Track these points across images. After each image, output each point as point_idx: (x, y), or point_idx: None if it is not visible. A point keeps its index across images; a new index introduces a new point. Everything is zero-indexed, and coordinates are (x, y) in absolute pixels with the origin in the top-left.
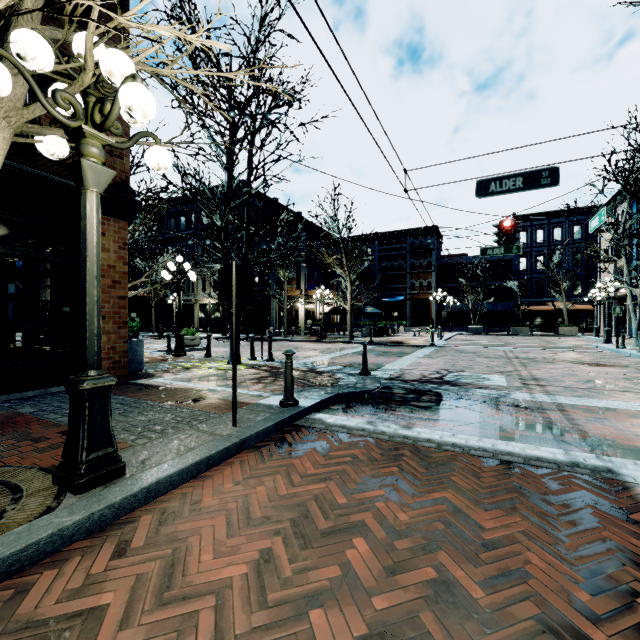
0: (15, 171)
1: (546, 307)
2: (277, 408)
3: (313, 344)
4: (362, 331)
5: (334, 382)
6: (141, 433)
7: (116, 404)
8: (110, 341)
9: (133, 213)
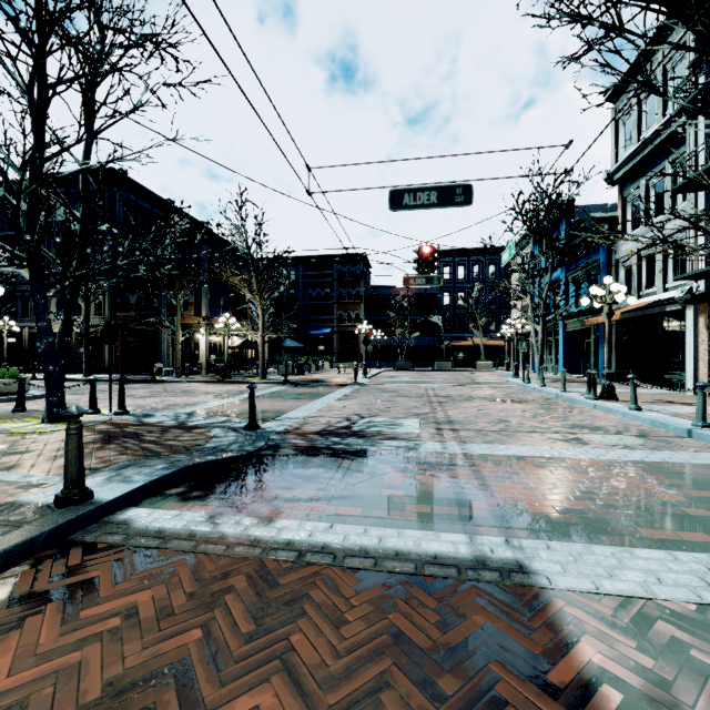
0: None
1: (466, 342)
2: (44, 511)
3: (212, 386)
4: (279, 368)
5: (201, 443)
6: None
7: None
8: None
9: None
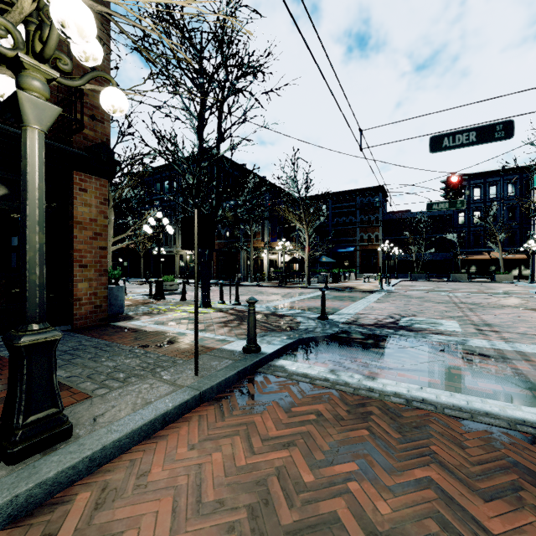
0: (2, 132)
1: (482, 256)
2: (240, 354)
3: (275, 289)
4: (318, 278)
5: (295, 326)
6: (103, 381)
7: (90, 347)
8: (92, 287)
9: (113, 172)
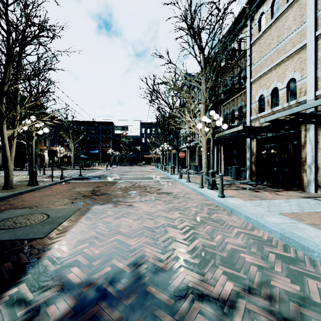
0: None
1: (150, 156)
2: (59, 180)
3: (56, 170)
4: (79, 165)
5: (71, 177)
6: None
7: None
8: None
9: None
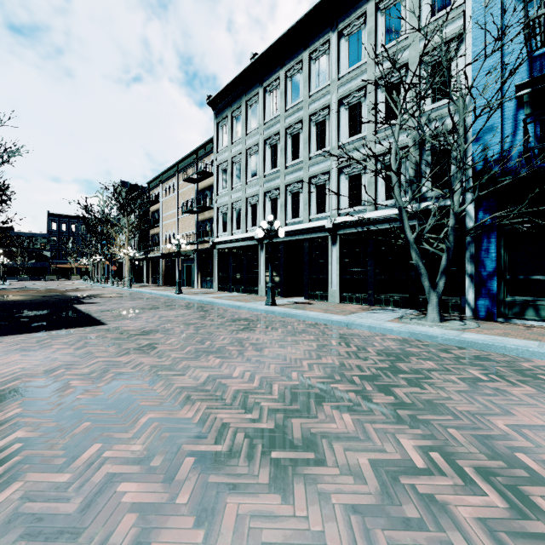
0: None
1: (67, 266)
2: None
3: None
4: None
5: None
6: None
7: None
8: None
9: None
